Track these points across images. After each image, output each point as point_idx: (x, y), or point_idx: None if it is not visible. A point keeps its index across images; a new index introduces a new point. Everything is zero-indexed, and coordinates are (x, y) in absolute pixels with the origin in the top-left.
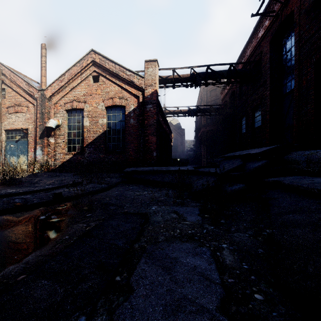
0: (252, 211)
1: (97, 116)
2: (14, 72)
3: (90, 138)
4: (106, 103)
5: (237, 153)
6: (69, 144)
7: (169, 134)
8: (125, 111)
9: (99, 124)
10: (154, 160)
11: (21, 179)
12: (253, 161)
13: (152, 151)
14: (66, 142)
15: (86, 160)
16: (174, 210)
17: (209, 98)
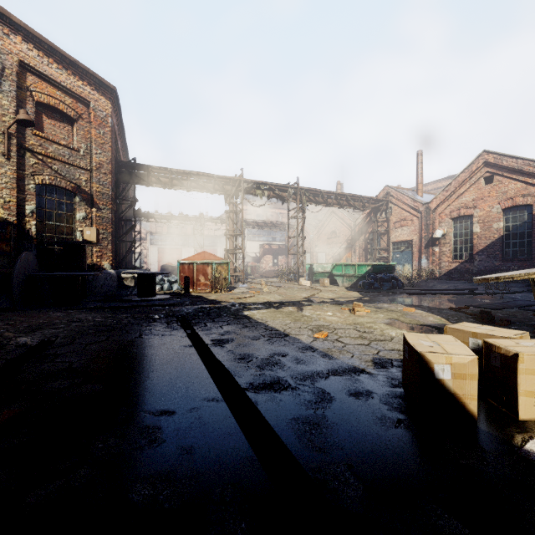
0: None
1: (490, 221)
2: (400, 192)
3: (481, 245)
4: (502, 204)
5: None
6: (455, 252)
7: None
8: (531, 210)
9: (493, 229)
10: None
11: (417, 283)
12: None
13: None
14: (452, 250)
15: (476, 268)
16: None
17: None
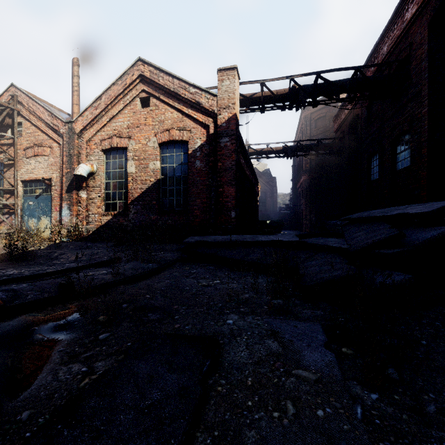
0: (442, 338)
1: (146, 158)
2: (33, 98)
3: (137, 190)
4: (159, 137)
5: (375, 212)
6: (108, 200)
7: (255, 184)
8: (187, 149)
9: (150, 169)
10: (232, 223)
11: (36, 252)
12: (414, 227)
13: (229, 210)
14: (104, 197)
15: (131, 223)
16: (272, 328)
17: (315, 130)
